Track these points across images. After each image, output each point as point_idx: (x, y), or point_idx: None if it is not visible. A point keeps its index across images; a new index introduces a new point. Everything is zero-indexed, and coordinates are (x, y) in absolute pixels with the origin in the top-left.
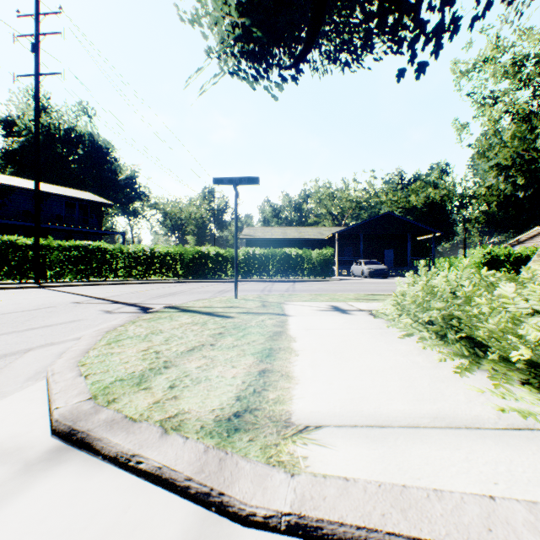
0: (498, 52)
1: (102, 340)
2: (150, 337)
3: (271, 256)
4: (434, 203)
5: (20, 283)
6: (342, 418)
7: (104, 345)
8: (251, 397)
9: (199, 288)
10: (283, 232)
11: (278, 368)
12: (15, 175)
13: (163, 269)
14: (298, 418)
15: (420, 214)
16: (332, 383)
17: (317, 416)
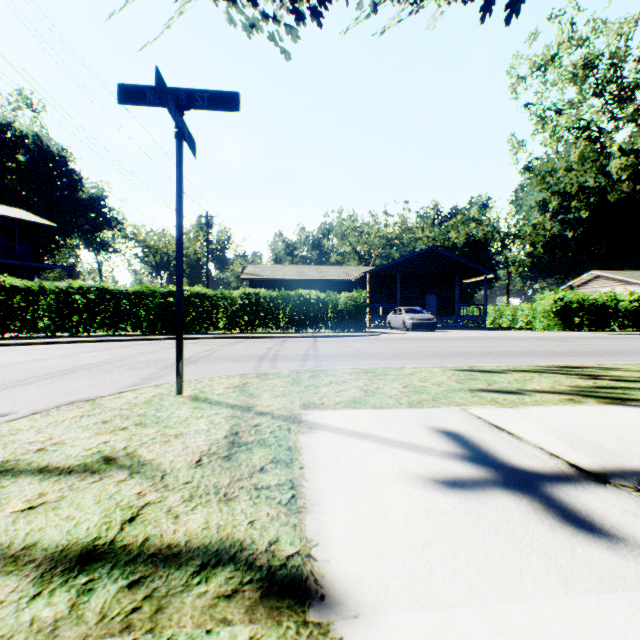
0: (570, 46)
1: None
2: None
3: (282, 300)
4: (477, 242)
5: None
6: None
7: None
8: None
9: (152, 352)
10: (298, 271)
11: None
12: None
13: (115, 319)
14: None
15: (461, 254)
16: None
17: None
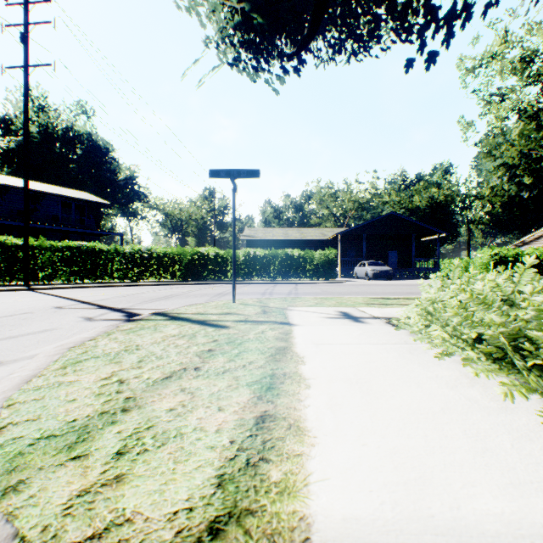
0: (506, 47)
1: (58, 361)
2: (120, 357)
3: (272, 257)
4: (438, 204)
5: (10, 285)
6: (403, 538)
7: (56, 369)
8: (241, 479)
9: (196, 290)
10: (284, 233)
11: (283, 411)
12: (12, 175)
13: (160, 271)
14: (323, 538)
15: (423, 215)
16: (367, 444)
17: (357, 533)
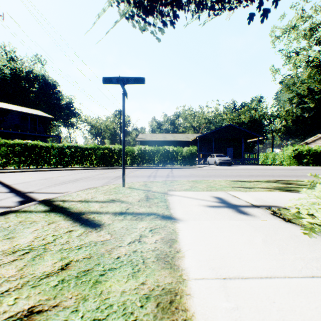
0: (302, 21)
1: None
2: None
3: (156, 151)
4: (255, 120)
5: None
6: None
7: None
8: None
9: (102, 174)
10: (163, 136)
11: None
12: None
13: (82, 160)
14: None
15: (246, 127)
16: None
17: None
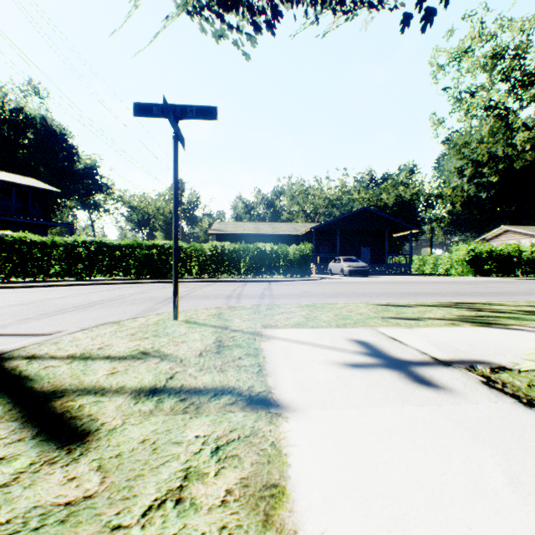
0: (480, 41)
1: None
2: None
3: (242, 251)
4: (405, 202)
5: None
6: None
7: None
8: None
9: (144, 292)
10: (256, 227)
11: None
12: None
13: (111, 267)
14: None
15: (391, 213)
16: None
17: None
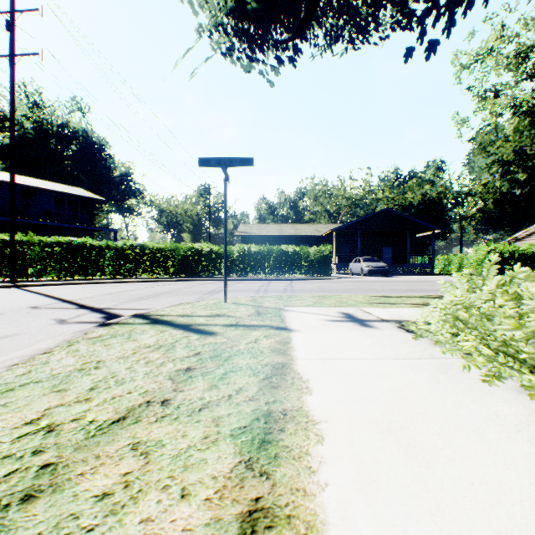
0: (502, 42)
1: None
2: (69, 381)
3: (267, 253)
4: (431, 201)
5: None
6: None
7: None
8: None
9: (188, 287)
10: (279, 229)
11: (285, 500)
12: (7, 172)
13: (153, 267)
14: None
15: (417, 212)
16: None
17: None
